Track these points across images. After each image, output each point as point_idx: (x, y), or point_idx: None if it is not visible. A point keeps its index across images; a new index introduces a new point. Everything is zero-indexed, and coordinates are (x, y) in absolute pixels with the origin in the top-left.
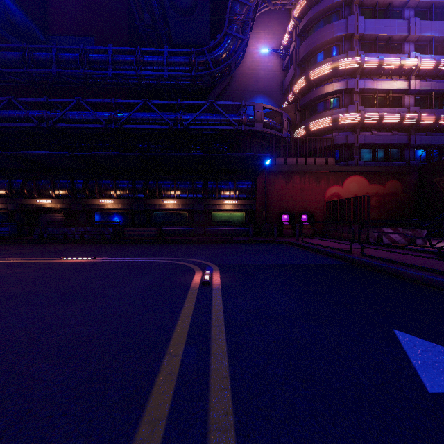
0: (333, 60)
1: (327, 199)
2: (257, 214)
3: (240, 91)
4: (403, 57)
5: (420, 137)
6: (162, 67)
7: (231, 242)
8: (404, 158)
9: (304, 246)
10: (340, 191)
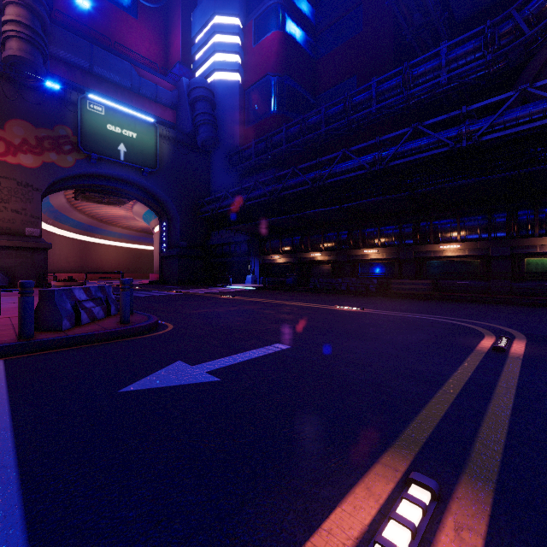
0: None
1: None
2: None
3: None
4: None
5: None
6: (438, 72)
7: None
8: None
9: None
10: None
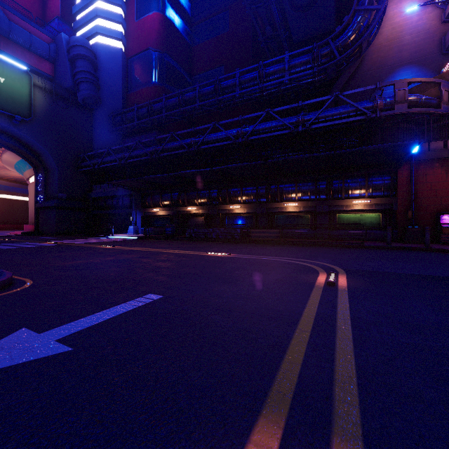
0: None
1: None
2: (398, 214)
3: (374, 70)
4: None
5: None
6: (283, 73)
7: (361, 247)
8: None
9: None
10: None
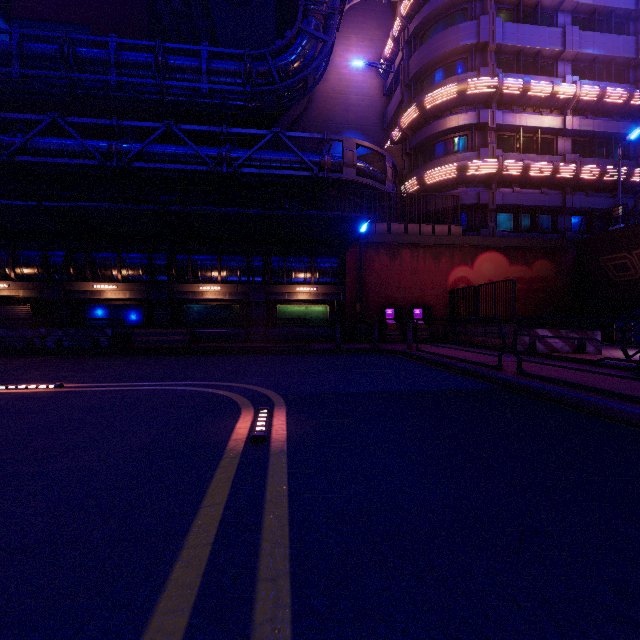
0: (459, 80)
1: (451, 286)
2: (346, 307)
3: (321, 124)
4: (557, 82)
5: (578, 197)
6: (199, 76)
7: (307, 352)
8: (556, 228)
9: (421, 358)
10: (470, 274)
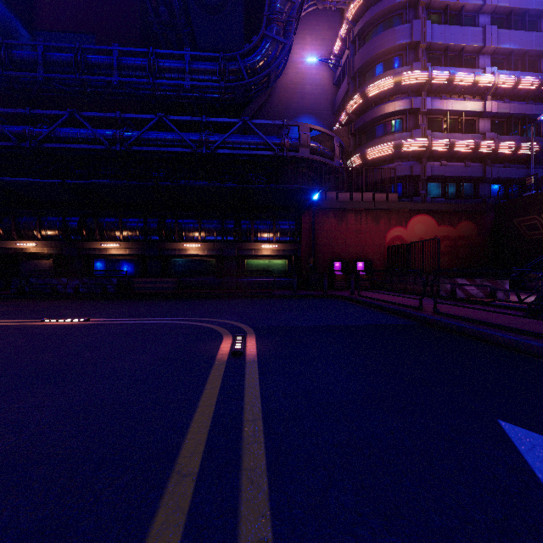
0: (395, 73)
1: (388, 243)
2: (302, 261)
3: (281, 110)
4: (478, 73)
5: (497, 169)
6: (183, 75)
7: (270, 297)
8: (478, 194)
9: (361, 302)
10: (404, 233)
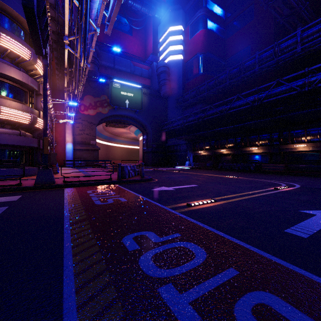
0: None
1: None
2: None
3: None
4: None
5: None
6: (296, 45)
7: None
8: None
9: None
10: None
